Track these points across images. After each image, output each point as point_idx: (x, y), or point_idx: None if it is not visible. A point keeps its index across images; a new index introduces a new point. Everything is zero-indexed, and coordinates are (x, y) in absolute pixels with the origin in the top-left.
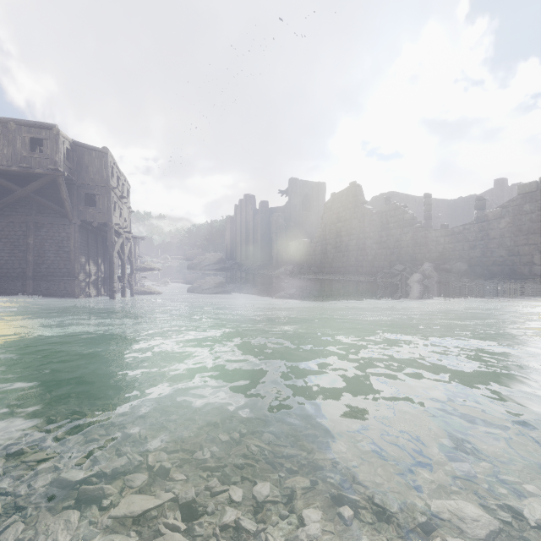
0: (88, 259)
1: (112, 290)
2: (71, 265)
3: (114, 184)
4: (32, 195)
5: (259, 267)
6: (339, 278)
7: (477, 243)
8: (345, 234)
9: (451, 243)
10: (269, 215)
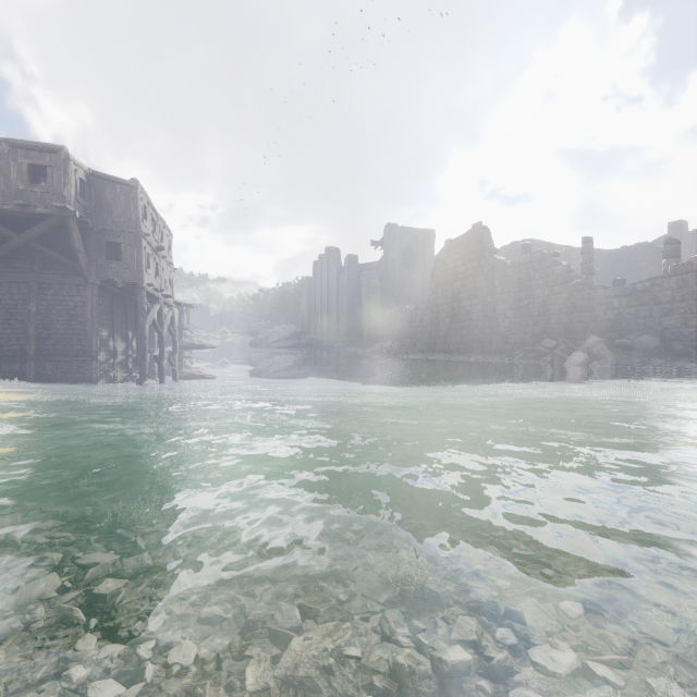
0: (112, 333)
1: (140, 375)
2: (87, 340)
3: (147, 230)
4: (33, 244)
5: (344, 344)
6: (458, 359)
7: (674, 306)
8: (465, 297)
9: (631, 306)
10: (358, 274)
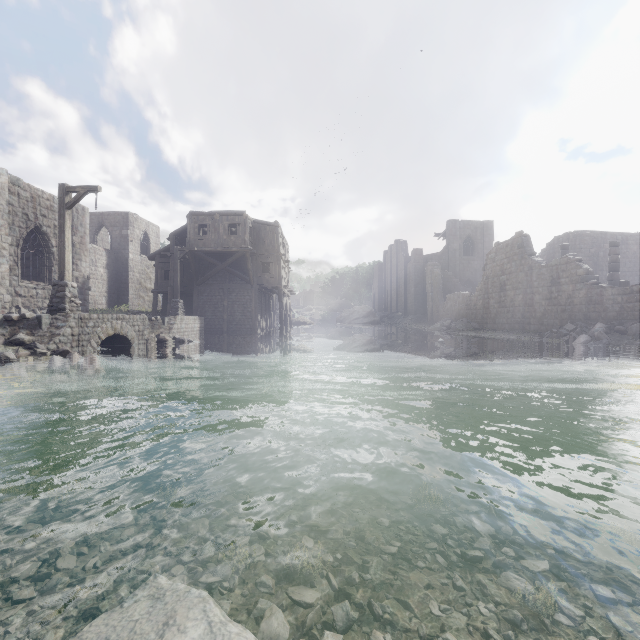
0: (261, 317)
1: (286, 344)
2: (252, 322)
3: (281, 251)
4: (228, 268)
5: (411, 321)
6: (501, 336)
7: None
8: (510, 288)
9: (630, 302)
10: (423, 264)
